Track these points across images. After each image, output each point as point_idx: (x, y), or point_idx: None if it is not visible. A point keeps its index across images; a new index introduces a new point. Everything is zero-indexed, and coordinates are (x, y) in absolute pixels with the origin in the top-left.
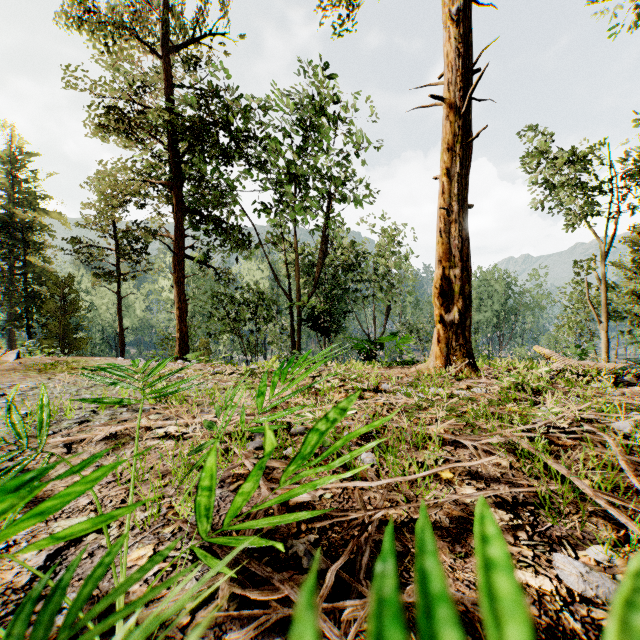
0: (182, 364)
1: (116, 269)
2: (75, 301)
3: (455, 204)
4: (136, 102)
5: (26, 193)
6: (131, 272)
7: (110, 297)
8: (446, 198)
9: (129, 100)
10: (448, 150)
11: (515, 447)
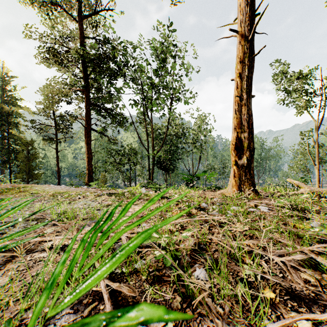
0: (84, 189)
1: (56, 136)
2: (34, 153)
3: (244, 94)
4: (64, 46)
5: (10, 97)
6: (64, 138)
7: (55, 151)
8: (239, 91)
9: (60, 44)
10: (240, 62)
11: (310, 260)
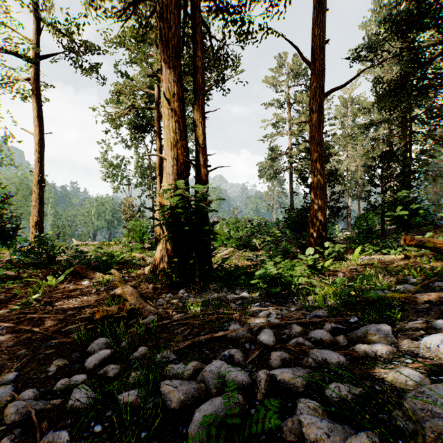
0: None
1: None
2: None
3: (37, 201)
4: None
5: None
6: None
7: None
8: (35, 199)
9: None
10: (35, 186)
11: None
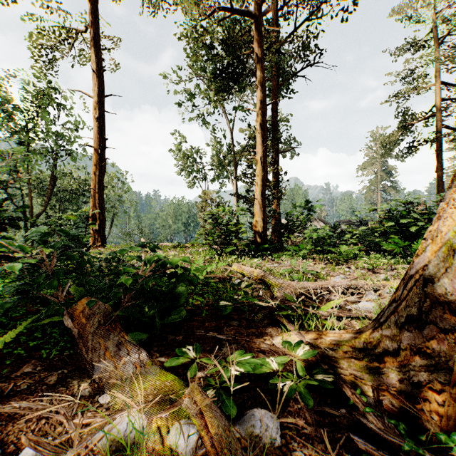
0: None
1: None
2: None
3: (97, 186)
4: None
5: None
6: None
7: None
8: (94, 183)
9: None
10: (95, 166)
11: None
